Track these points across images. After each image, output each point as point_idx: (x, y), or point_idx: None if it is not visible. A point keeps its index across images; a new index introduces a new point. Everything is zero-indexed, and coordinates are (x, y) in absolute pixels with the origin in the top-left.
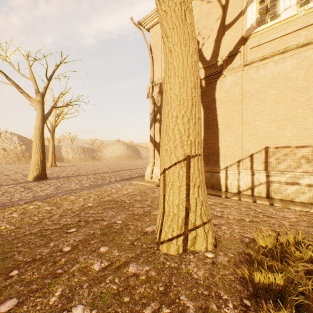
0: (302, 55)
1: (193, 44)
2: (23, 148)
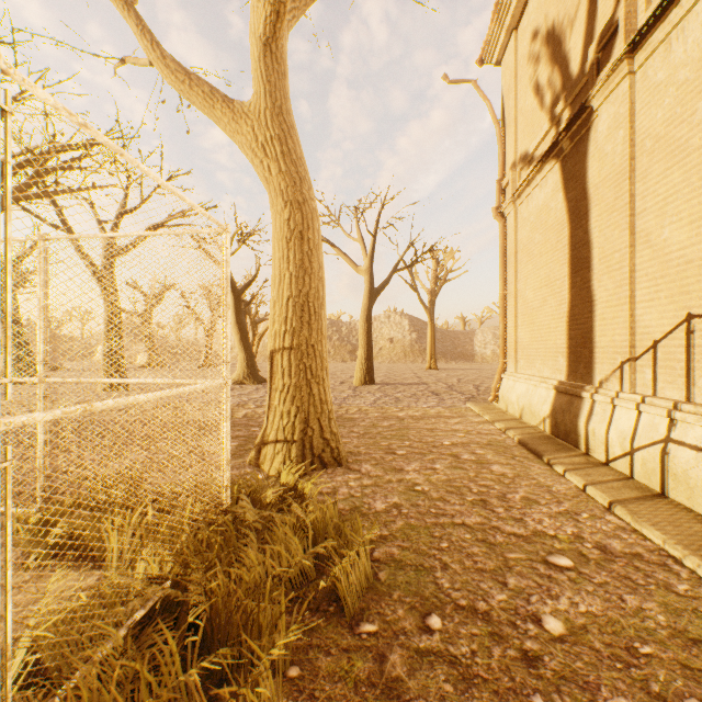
0: None
1: (283, 198)
2: (413, 338)
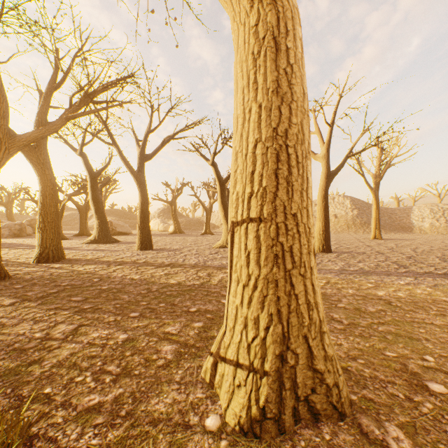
0: None
1: None
2: (354, 214)
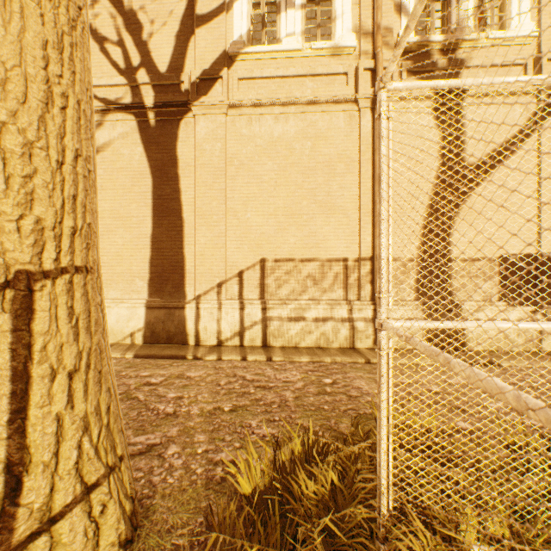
0: (309, 118)
1: None
2: None
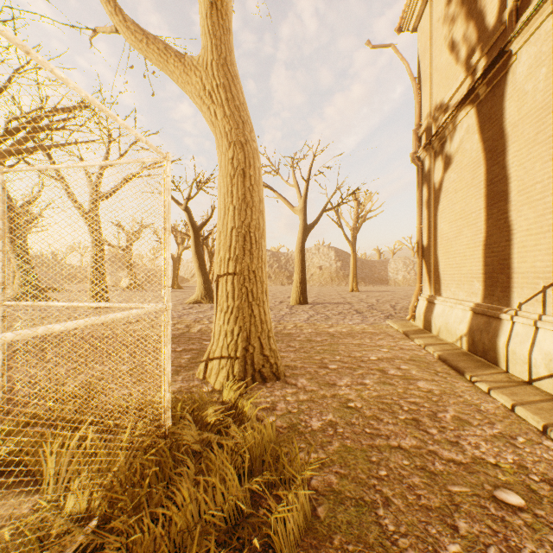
0: None
1: (227, 140)
2: (338, 266)
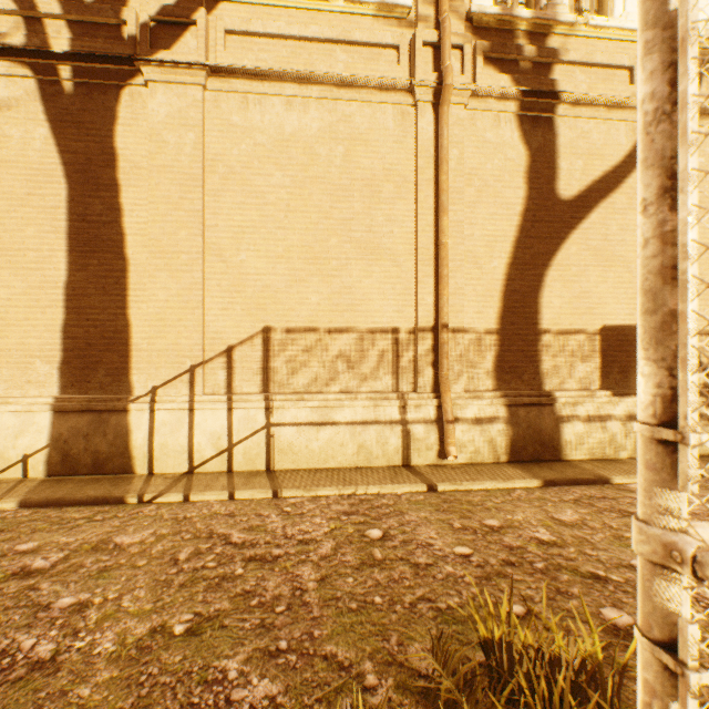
0: (341, 109)
1: None
2: None
